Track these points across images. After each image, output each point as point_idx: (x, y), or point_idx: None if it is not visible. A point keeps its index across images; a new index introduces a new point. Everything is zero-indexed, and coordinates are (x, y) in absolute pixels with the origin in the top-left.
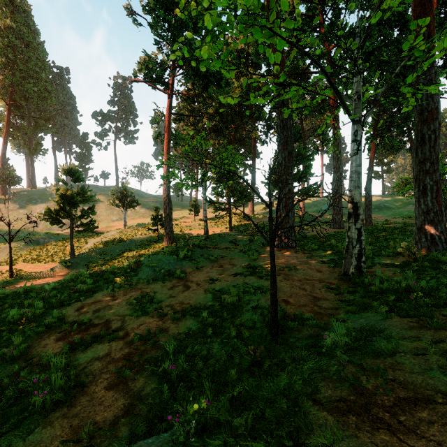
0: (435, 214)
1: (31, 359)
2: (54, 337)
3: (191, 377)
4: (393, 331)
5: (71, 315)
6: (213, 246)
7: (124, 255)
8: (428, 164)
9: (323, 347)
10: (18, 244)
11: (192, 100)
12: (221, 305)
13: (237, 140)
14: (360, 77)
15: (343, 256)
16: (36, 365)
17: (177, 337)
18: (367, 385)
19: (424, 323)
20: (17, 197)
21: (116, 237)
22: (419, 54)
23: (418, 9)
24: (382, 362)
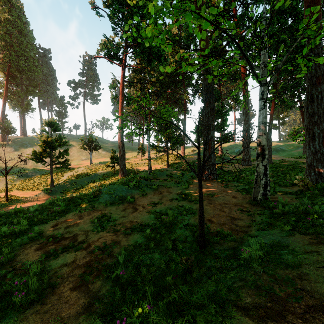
0: (321, 154)
1: (15, 264)
2: (34, 247)
3: (137, 281)
4: (297, 246)
5: (48, 230)
6: (155, 179)
7: (90, 185)
8: (316, 117)
9: (240, 258)
10: (13, 176)
11: (140, 72)
12: (160, 223)
13: (172, 101)
14: (266, 51)
15: (252, 186)
16: (19, 270)
17: (127, 248)
18: (280, 293)
19: (321, 239)
20: (13, 142)
21: (84, 171)
22: (311, 33)
23: (309, 0)
24: (290, 273)
